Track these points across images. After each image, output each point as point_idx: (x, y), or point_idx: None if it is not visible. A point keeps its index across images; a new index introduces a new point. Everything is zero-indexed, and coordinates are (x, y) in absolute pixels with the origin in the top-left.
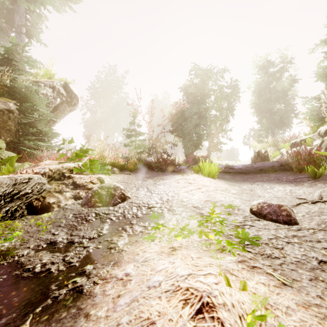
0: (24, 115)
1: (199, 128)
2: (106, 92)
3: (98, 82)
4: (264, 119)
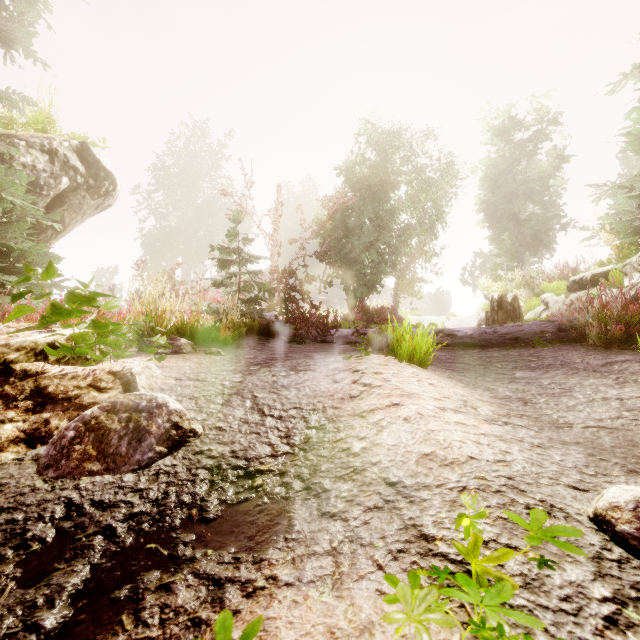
0: None
1: (376, 250)
2: (186, 175)
3: (170, 155)
4: (506, 233)
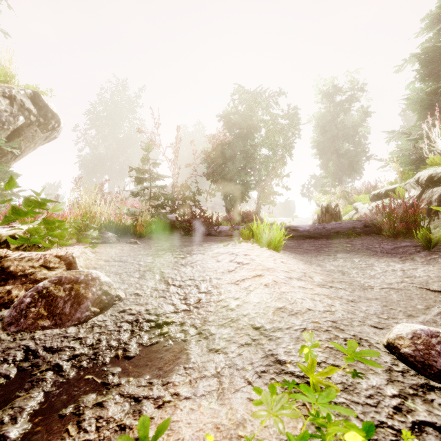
0: None
1: (245, 173)
2: (112, 117)
3: (100, 103)
4: (331, 162)
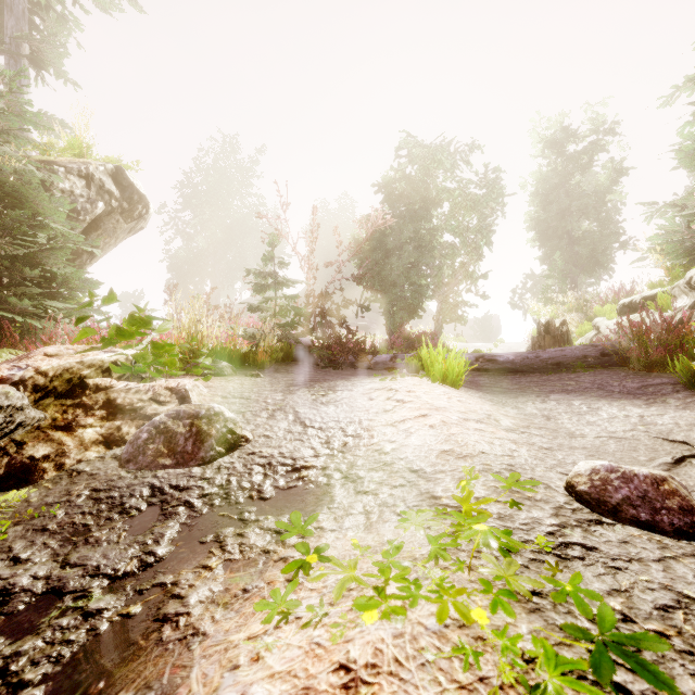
0: (13, 238)
1: (417, 272)
2: (215, 193)
3: (199, 172)
4: (558, 253)
